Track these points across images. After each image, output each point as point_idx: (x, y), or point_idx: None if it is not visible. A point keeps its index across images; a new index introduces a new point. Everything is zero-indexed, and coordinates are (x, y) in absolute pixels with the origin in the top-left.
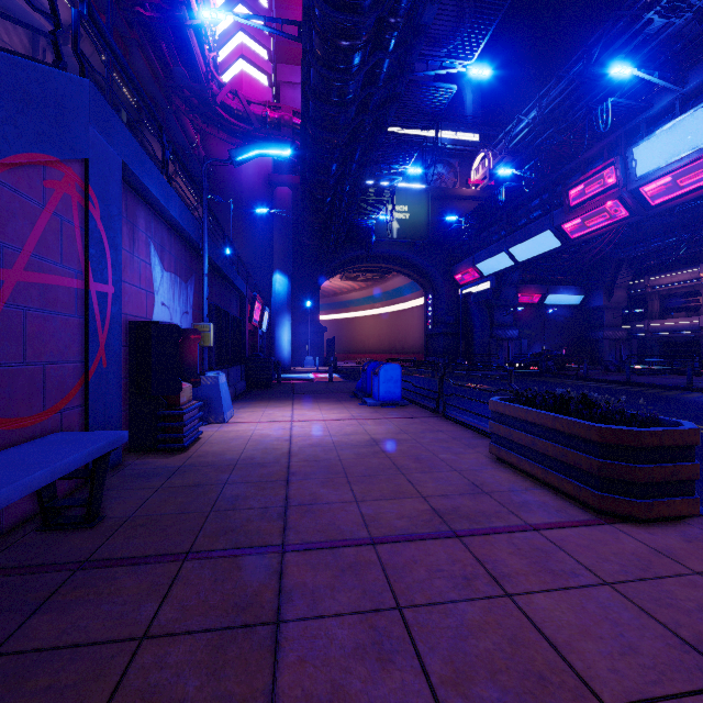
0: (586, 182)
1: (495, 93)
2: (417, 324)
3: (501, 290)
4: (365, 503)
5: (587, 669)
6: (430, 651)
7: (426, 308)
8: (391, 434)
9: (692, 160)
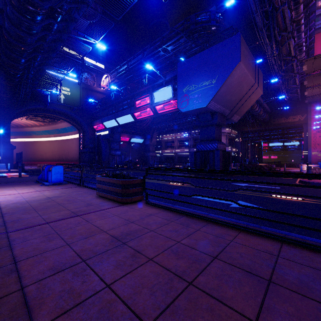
0: (141, 100)
1: (112, 50)
2: (75, 147)
3: (114, 134)
4: (44, 215)
5: (103, 228)
6: (65, 236)
7: (80, 139)
8: (57, 194)
9: (167, 102)
